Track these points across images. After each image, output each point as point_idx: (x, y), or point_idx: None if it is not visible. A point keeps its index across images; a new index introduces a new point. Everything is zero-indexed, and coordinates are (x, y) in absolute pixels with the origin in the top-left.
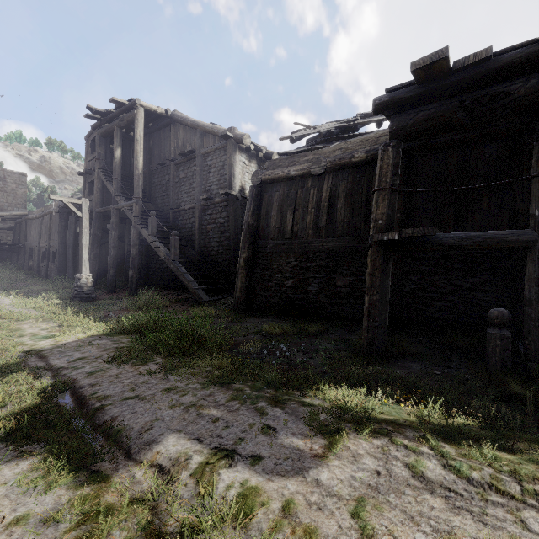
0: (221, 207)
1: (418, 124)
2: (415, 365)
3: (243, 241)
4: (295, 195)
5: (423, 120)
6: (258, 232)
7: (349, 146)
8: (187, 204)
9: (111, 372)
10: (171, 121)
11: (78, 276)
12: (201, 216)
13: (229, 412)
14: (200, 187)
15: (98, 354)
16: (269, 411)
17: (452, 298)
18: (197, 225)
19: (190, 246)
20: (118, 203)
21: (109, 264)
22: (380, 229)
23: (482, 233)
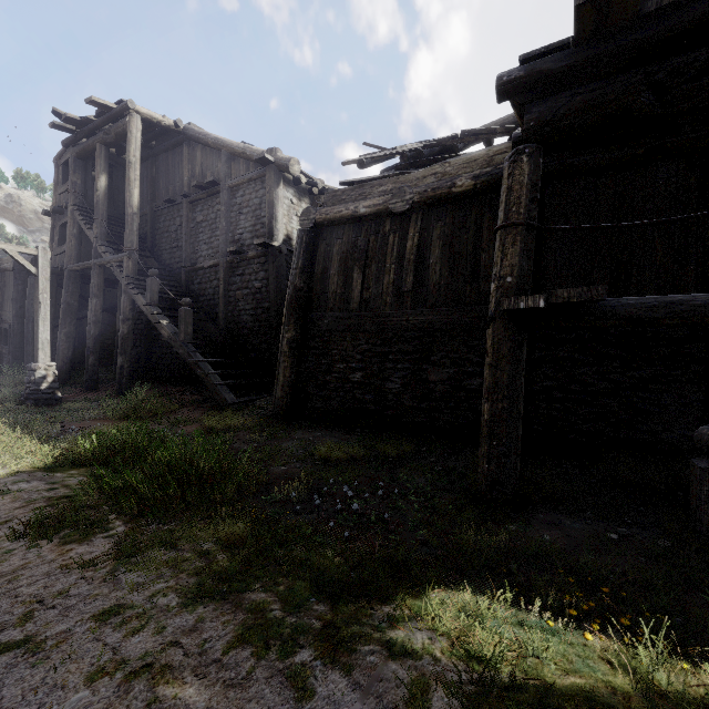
0: (257, 265)
1: (573, 115)
2: (569, 518)
3: (288, 313)
4: (365, 244)
5: (581, 108)
6: (309, 299)
7: (447, 170)
8: (207, 260)
9: (7, 564)
10: (184, 139)
11: (32, 366)
12: (228, 277)
13: (224, 691)
14: (225, 235)
15: (5, 517)
16: (316, 684)
17: (608, 401)
18: (222, 290)
19: (212, 321)
20: (102, 257)
21: (87, 348)
22: (508, 291)
23: (688, 297)
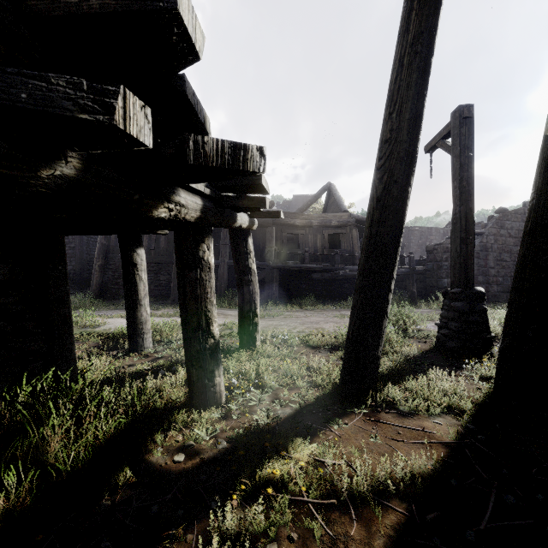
0: None
1: None
2: None
3: (98, 254)
4: None
5: None
6: (109, 248)
7: None
8: None
9: None
10: None
11: None
12: None
13: None
14: None
15: None
16: None
17: None
18: None
19: None
20: None
21: None
22: None
23: None
